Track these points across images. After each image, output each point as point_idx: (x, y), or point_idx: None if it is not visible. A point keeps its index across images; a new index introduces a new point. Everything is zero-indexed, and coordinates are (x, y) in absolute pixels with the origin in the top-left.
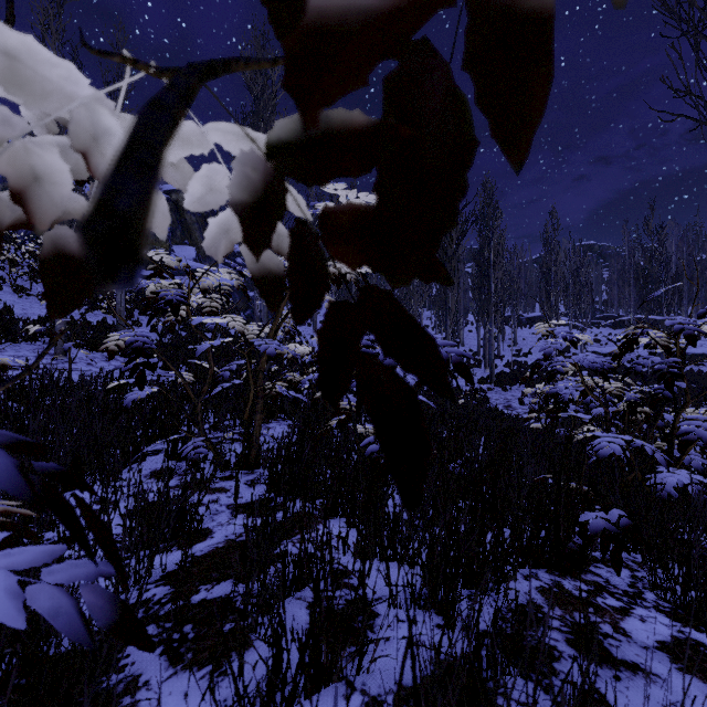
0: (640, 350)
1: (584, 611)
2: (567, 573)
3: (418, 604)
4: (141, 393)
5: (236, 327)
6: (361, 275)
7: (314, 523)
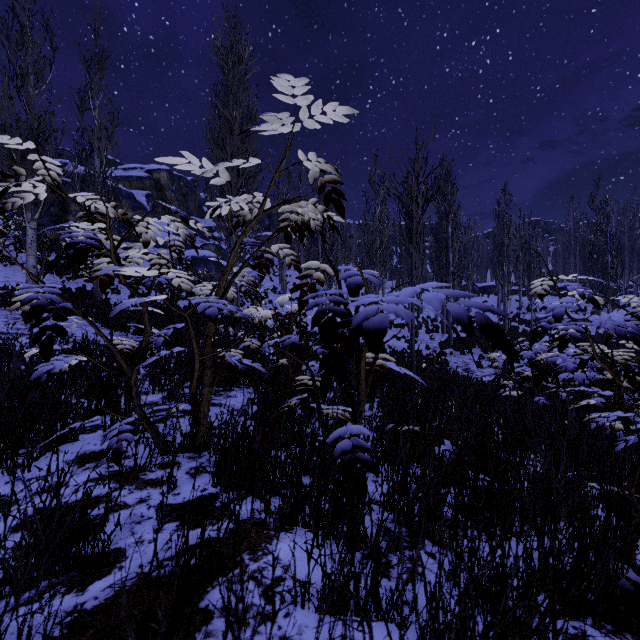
0: None
1: None
2: (623, 627)
3: None
4: (57, 364)
5: (182, 285)
6: (328, 220)
7: (264, 539)
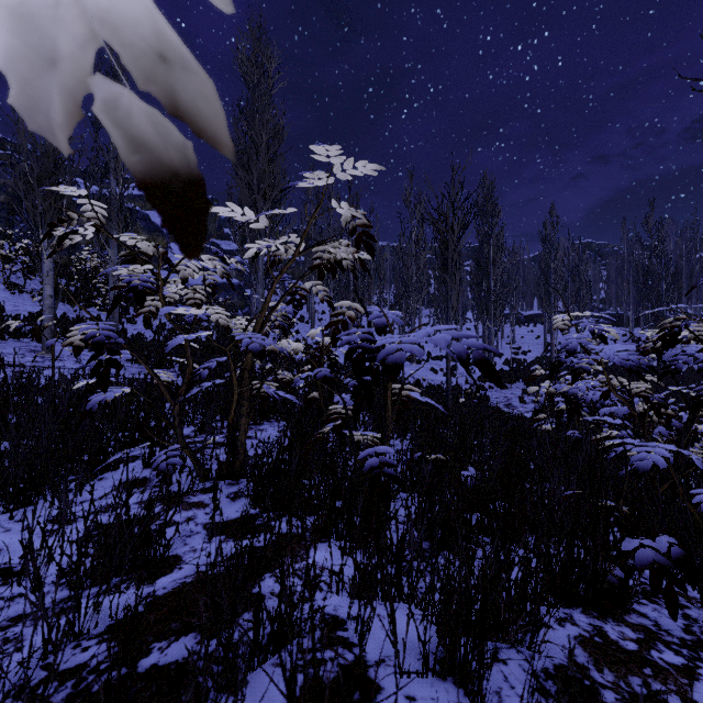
0: (682, 345)
1: (641, 674)
2: (607, 614)
3: (431, 671)
4: (108, 395)
5: (220, 320)
6: (359, 261)
7: (303, 548)
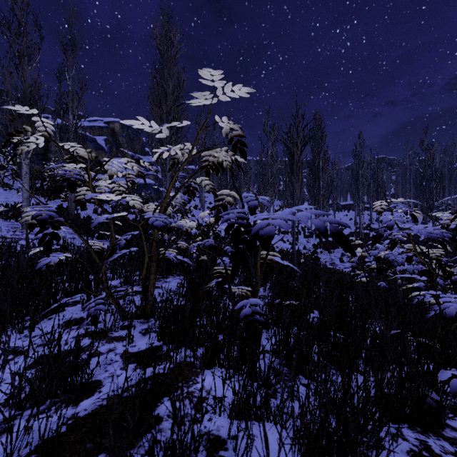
0: None
1: None
2: (428, 429)
3: None
4: (53, 259)
5: (136, 205)
6: (235, 161)
7: (193, 374)
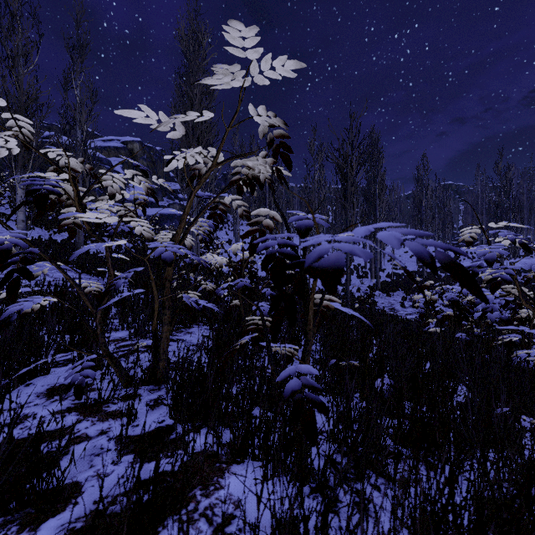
0: None
1: None
2: None
3: None
4: (26, 304)
5: (144, 233)
6: (276, 172)
7: (216, 473)
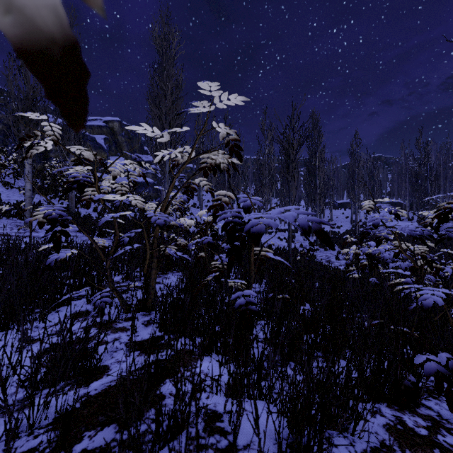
0: (452, 221)
1: None
2: (404, 408)
3: None
4: (61, 254)
5: (138, 204)
6: (231, 164)
7: (193, 360)
